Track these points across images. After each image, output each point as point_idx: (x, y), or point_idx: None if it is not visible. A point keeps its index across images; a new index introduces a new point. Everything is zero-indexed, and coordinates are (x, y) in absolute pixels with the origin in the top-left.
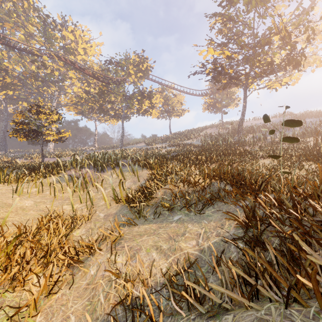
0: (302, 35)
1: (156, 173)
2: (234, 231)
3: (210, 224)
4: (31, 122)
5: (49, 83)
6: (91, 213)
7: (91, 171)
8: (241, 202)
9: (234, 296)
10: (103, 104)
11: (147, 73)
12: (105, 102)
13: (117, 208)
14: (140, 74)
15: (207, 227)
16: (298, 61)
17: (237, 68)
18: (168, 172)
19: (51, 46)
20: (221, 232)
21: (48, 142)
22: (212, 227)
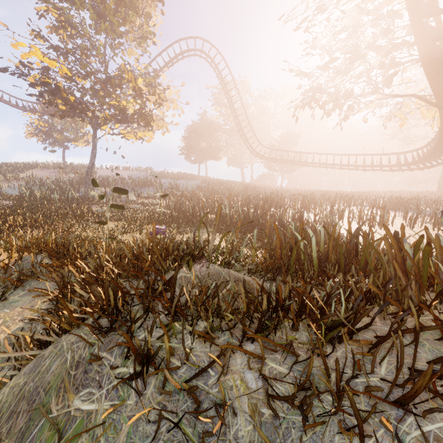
0: (152, 95)
1: None
2: (46, 308)
3: (14, 311)
4: None
5: None
6: None
7: None
8: (54, 274)
9: (18, 354)
10: None
11: None
12: None
13: None
14: None
15: (8, 316)
16: (148, 121)
17: (83, 96)
18: None
19: None
20: (29, 314)
21: None
22: (16, 313)
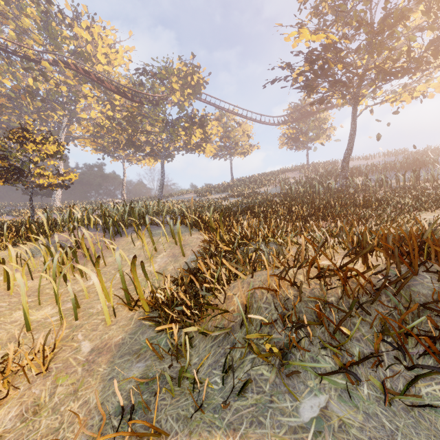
0: None
1: (218, 239)
2: None
3: None
4: (11, 154)
5: (53, 104)
6: (57, 342)
7: (99, 234)
8: None
9: None
10: (134, 135)
11: (198, 89)
12: (136, 132)
13: (129, 325)
14: (188, 91)
15: None
16: None
17: None
18: (246, 237)
19: (56, 48)
20: None
21: (42, 188)
22: None
